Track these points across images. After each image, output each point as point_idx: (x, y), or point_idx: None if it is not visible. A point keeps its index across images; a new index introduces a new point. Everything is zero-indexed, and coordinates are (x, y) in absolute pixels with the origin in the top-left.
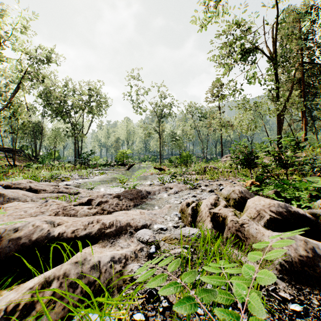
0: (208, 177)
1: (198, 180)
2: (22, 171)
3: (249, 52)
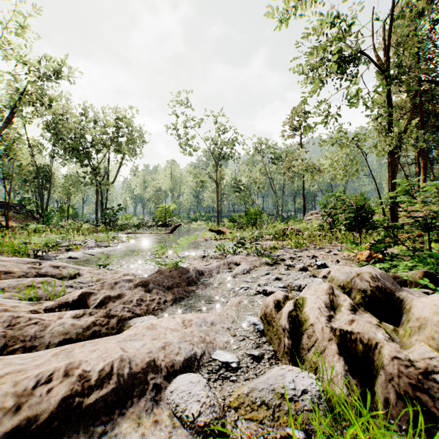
0: (293, 245)
1: (278, 249)
2: (15, 235)
3: (346, 64)
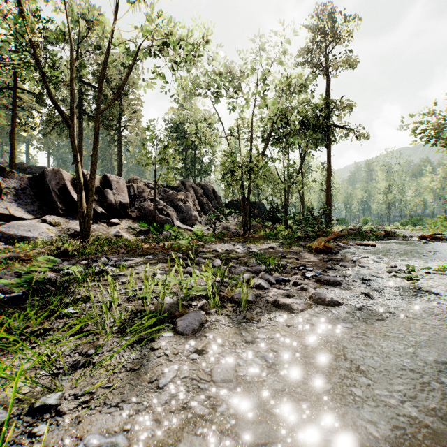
0: None
1: None
2: None
3: None
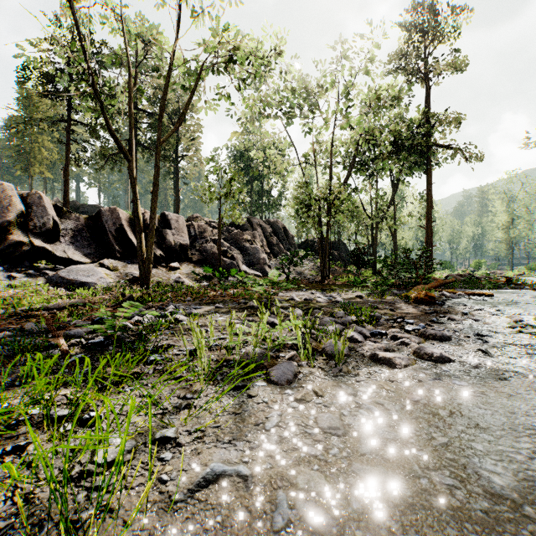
0: None
1: None
2: None
3: None
